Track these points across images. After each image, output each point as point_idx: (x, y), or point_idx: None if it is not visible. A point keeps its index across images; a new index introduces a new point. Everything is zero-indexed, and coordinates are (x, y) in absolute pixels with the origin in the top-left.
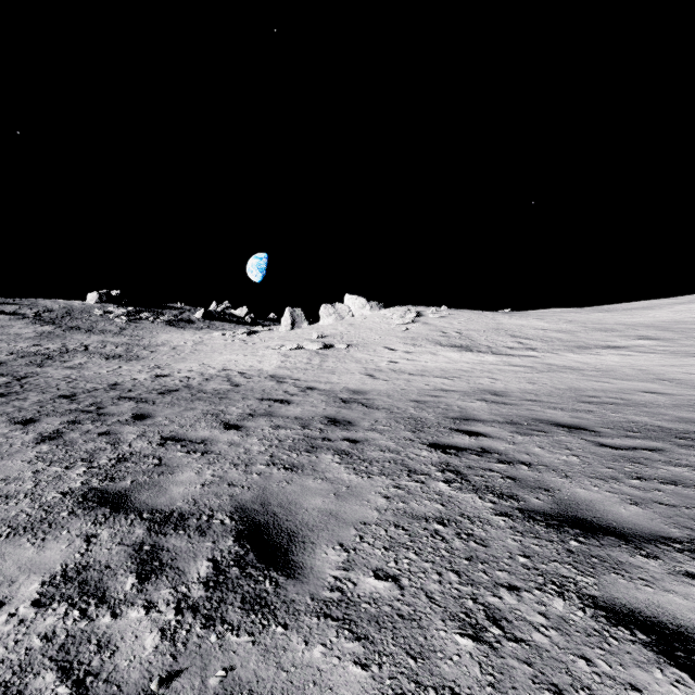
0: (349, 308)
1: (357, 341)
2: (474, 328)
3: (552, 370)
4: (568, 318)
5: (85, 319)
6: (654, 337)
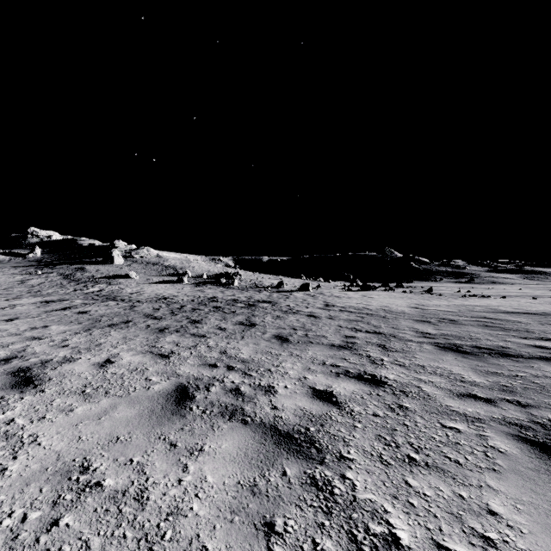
0: None
1: None
2: None
3: None
4: None
5: None
6: None
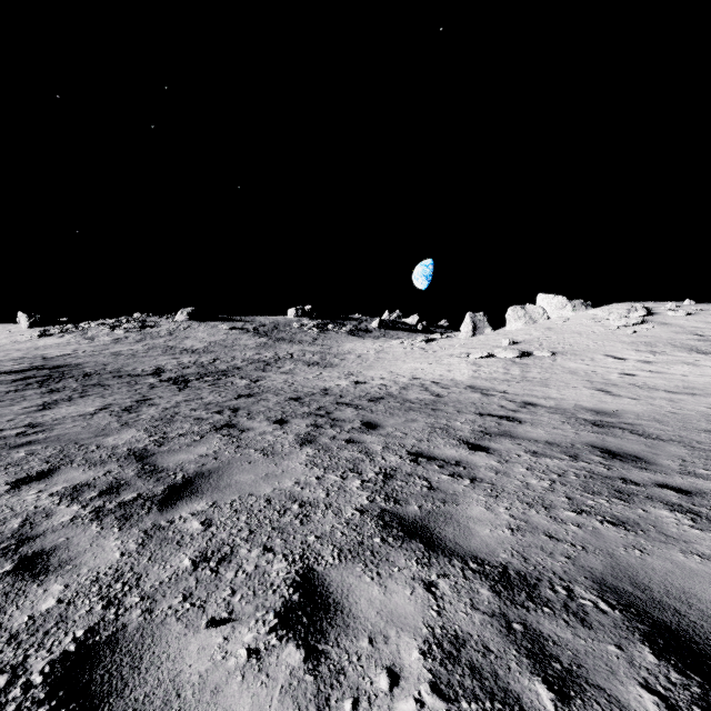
0: (542, 310)
1: (563, 348)
2: None
3: None
4: None
5: (287, 332)
6: None
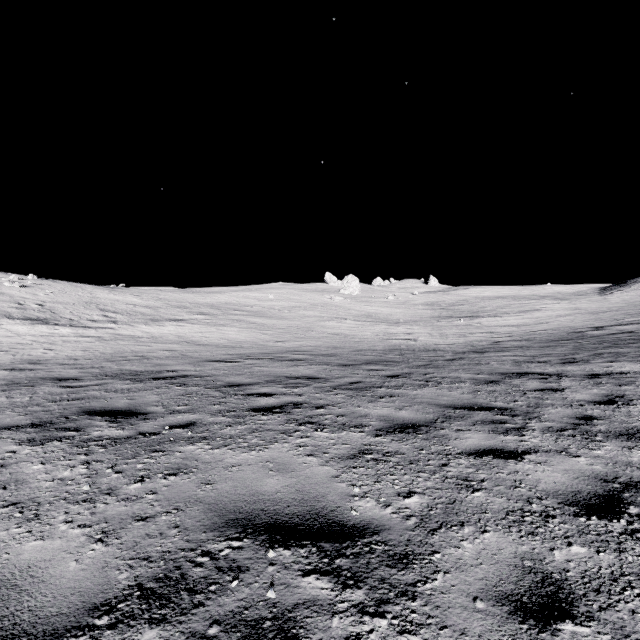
0: None
1: None
2: (63, 301)
3: (115, 339)
4: (161, 296)
5: None
6: (207, 313)
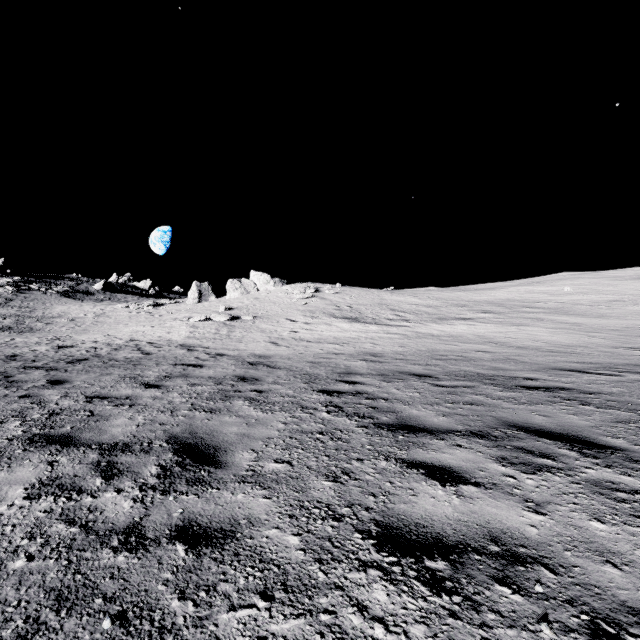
0: (254, 284)
1: (262, 313)
2: (362, 303)
3: (418, 337)
4: (435, 296)
5: None
6: (492, 311)
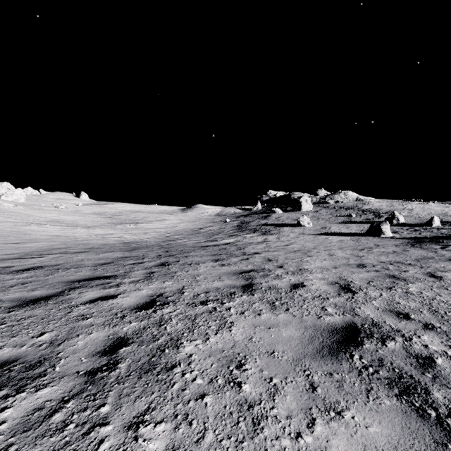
0: None
1: None
2: None
3: None
4: None
5: None
6: None
